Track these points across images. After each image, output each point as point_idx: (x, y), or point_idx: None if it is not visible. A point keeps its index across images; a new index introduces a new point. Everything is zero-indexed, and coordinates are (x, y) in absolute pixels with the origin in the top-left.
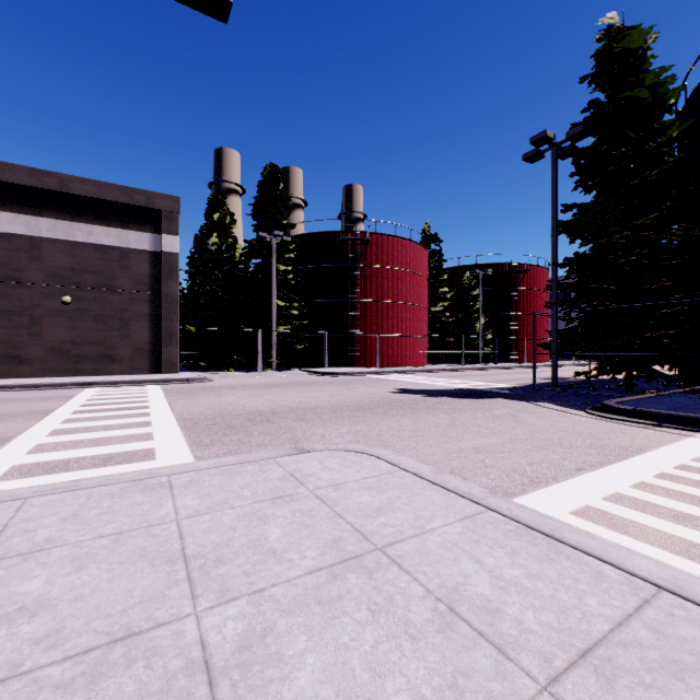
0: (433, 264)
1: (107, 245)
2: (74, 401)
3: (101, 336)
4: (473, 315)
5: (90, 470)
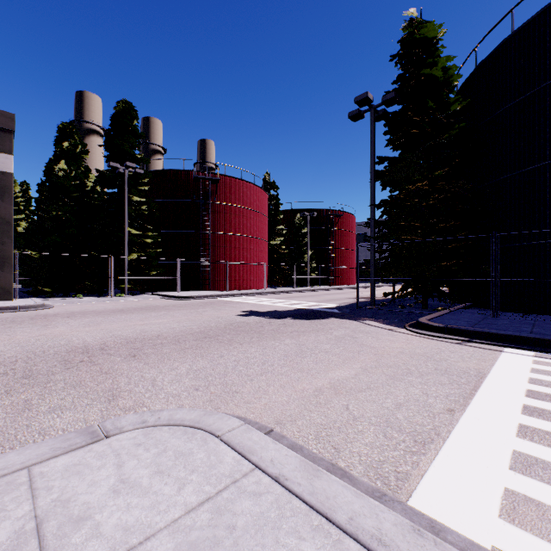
0: (272, 206)
1: None
2: None
3: None
4: (302, 248)
5: None
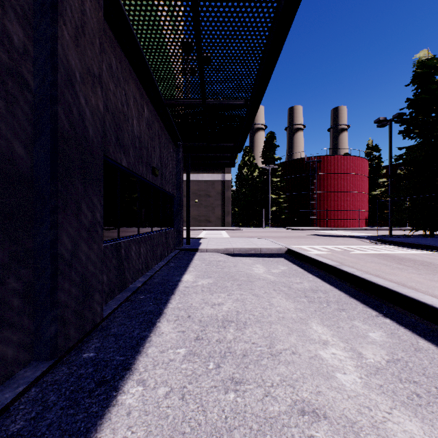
0: (375, 164)
1: (208, 180)
2: (203, 233)
3: (206, 213)
4: None
5: None
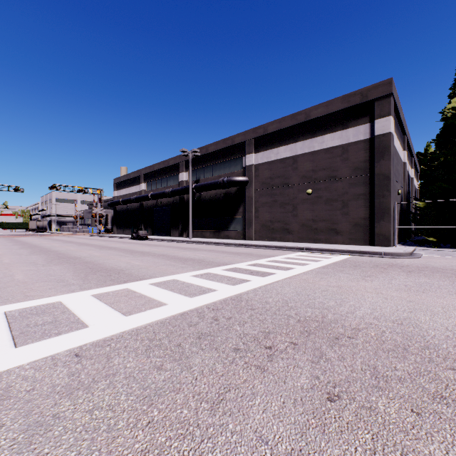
0: None
1: (332, 146)
2: (259, 260)
3: (328, 215)
4: None
5: (2, 330)
